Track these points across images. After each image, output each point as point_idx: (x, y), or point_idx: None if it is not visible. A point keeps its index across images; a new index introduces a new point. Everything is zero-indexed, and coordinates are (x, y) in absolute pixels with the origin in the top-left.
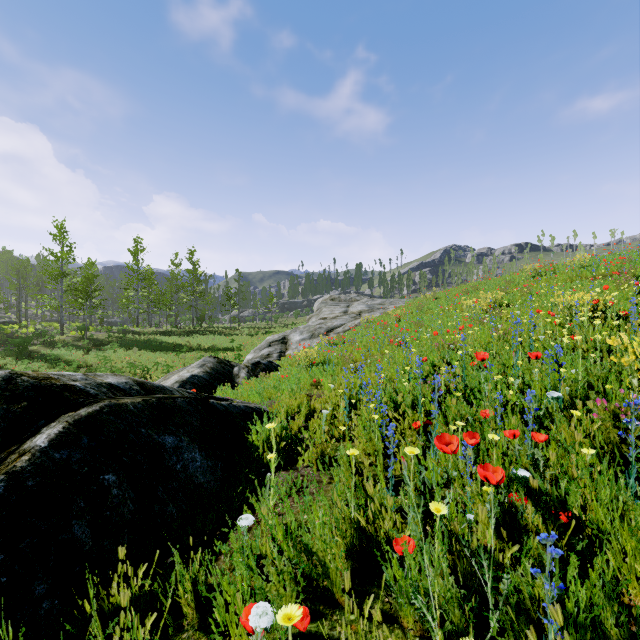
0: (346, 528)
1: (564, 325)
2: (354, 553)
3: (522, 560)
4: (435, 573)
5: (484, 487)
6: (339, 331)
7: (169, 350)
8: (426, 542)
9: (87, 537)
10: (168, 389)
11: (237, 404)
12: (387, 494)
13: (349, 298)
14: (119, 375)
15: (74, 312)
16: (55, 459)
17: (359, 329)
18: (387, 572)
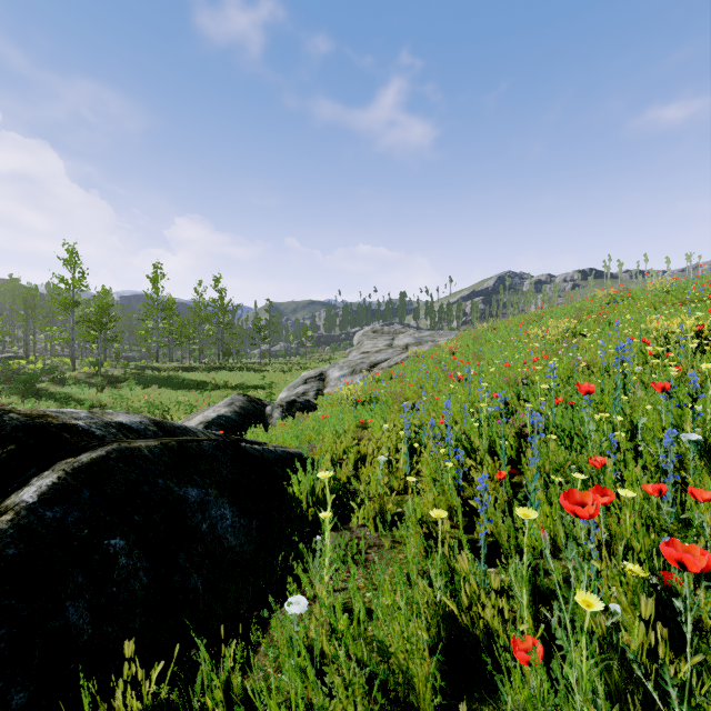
0: (428, 614)
1: (659, 356)
2: (441, 649)
3: (704, 676)
4: (584, 698)
5: (629, 564)
6: (384, 366)
7: (192, 388)
8: (568, 651)
9: (85, 623)
10: (191, 430)
11: (273, 448)
12: (480, 568)
13: (393, 330)
14: (132, 413)
15: (87, 346)
16: (46, 519)
17: (407, 364)
18: (504, 689)
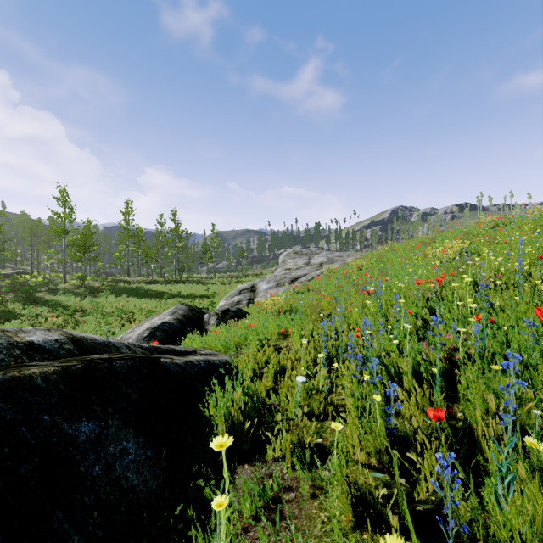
0: None
1: None
2: None
3: None
4: None
5: None
6: (303, 280)
7: (153, 297)
8: None
9: None
10: (115, 345)
11: (197, 361)
12: None
13: (310, 251)
14: (54, 330)
15: (74, 264)
16: None
17: (322, 278)
18: None
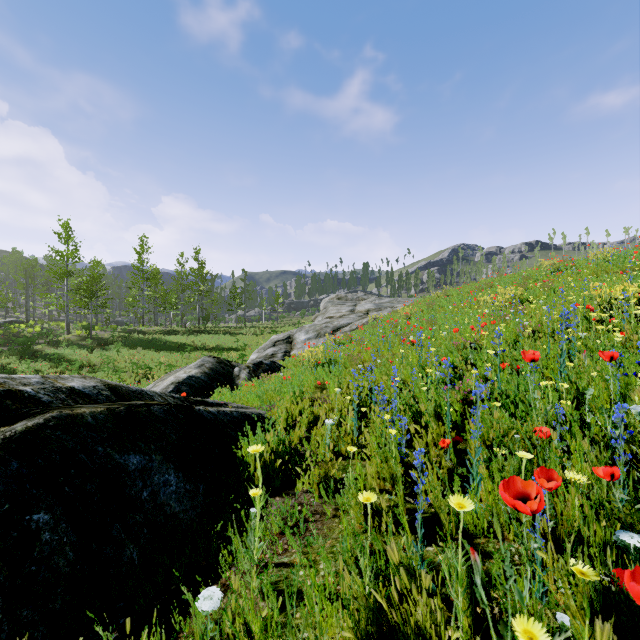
0: (357, 605)
1: (602, 321)
2: None
3: None
4: None
5: (578, 564)
6: (346, 330)
7: (173, 350)
8: None
9: None
10: (148, 394)
11: (229, 411)
12: (415, 552)
13: (356, 297)
14: (89, 377)
15: (79, 311)
16: None
17: (367, 328)
18: None
